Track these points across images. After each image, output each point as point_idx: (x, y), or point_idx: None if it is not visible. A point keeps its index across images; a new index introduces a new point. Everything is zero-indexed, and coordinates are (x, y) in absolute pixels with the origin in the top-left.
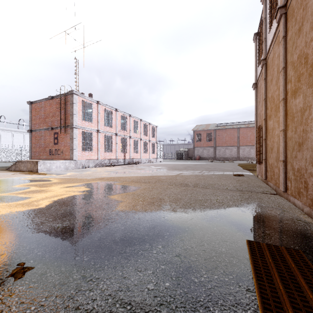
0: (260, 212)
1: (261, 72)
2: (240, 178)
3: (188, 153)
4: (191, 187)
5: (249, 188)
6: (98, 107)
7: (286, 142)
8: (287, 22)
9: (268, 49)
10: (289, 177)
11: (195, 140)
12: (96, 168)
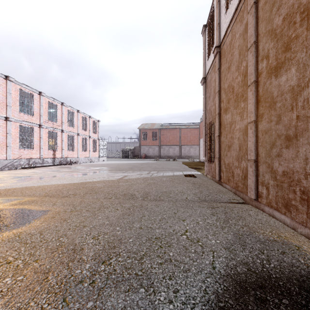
0: (277, 264)
1: (212, 64)
2: (194, 180)
3: (134, 151)
4: (140, 200)
5: (213, 196)
6: (7, 85)
7: (257, 137)
8: None
9: (225, 33)
10: (264, 182)
11: (141, 138)
12: (1, 172)
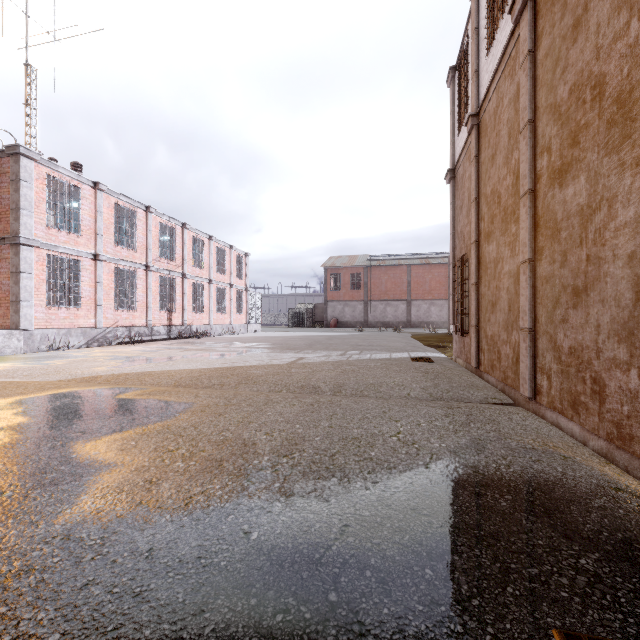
0: (519, 469)
1: (466, 145)
2: (428, 367)
3: (314, 313)
4: (328, 395)
5: (456, 392)
6: (96, 198)
7: (534, 288)
8: (537, 20)
9: (486, 92)
10: (545, 367)
11: (328, 287)
12: (90, 349)
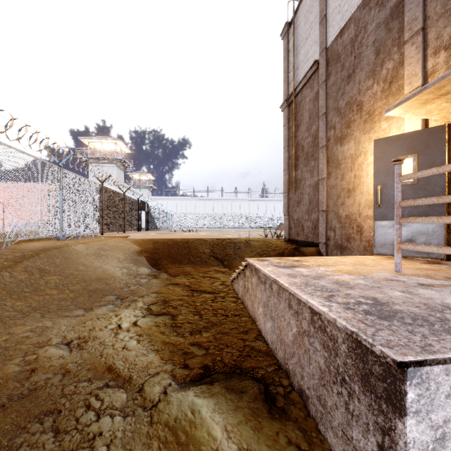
0: None
1: None
2: None
3: None
4: None
5: None
6: None
7: None
8: None
9: None
10: None
11: None
12: None
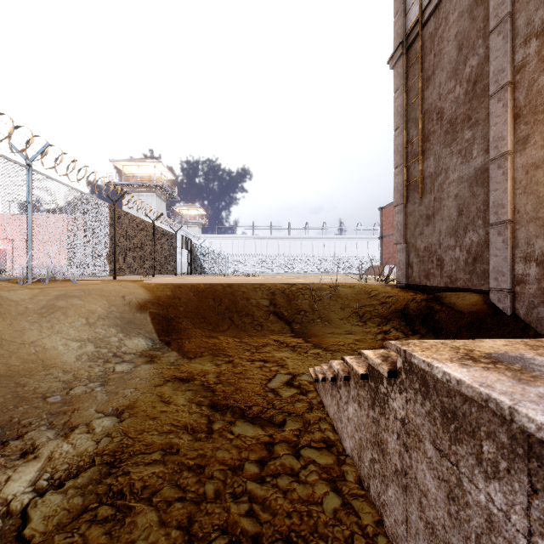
0: None
1: None
2: None
3: None
4: None
5: None
6: None
7: None
8: None
9: None
10: None
11: None
12: None
